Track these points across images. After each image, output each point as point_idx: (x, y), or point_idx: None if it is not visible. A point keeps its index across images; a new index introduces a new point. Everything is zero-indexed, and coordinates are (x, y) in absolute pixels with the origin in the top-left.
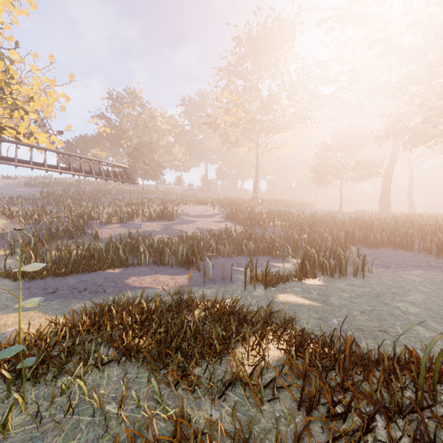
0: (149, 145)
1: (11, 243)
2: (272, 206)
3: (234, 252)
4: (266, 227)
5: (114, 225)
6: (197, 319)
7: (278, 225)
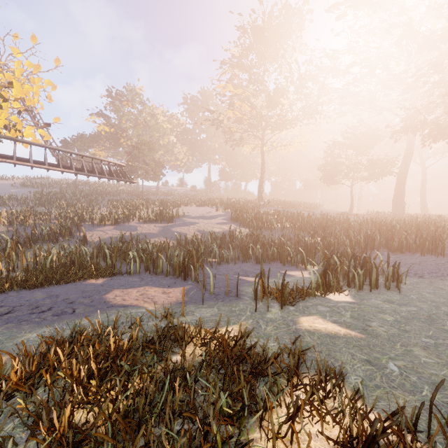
0: (149, 144)
1: None
2: (278, 207)
3: (240, 257)
4: (273, 229)
5: (107, 228)
6: (187, 370)
7: (287, 227)
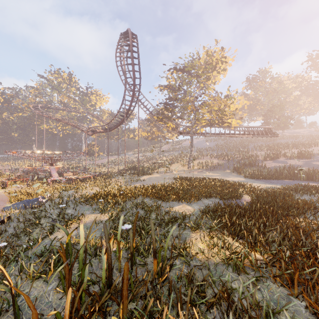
0: (279, 106)
1: (233, 167)
2: None
3: None
4: None
5: (269, 161)
6: None
7: None
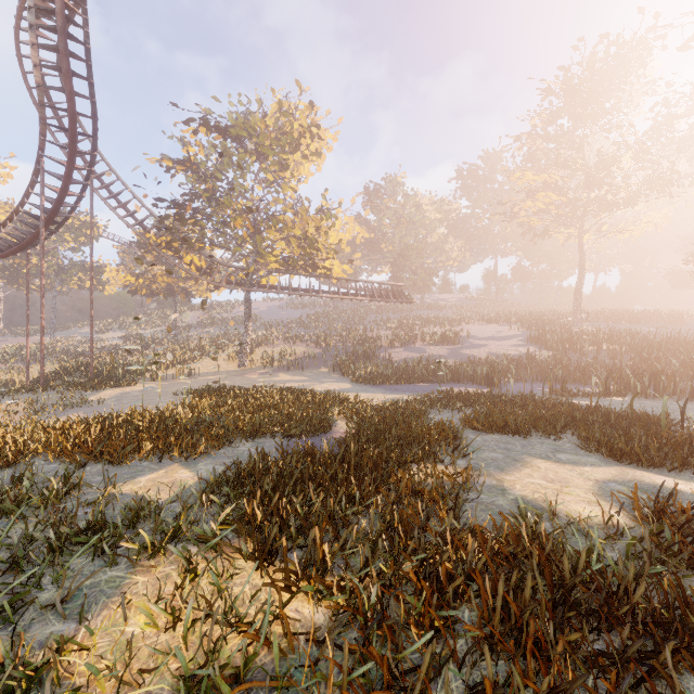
0: (417, 249)
1: (333, 362)
2: (608, 322)
3: (538, 379)
4: (586, 352)
5: (398, 350)
6: (507, 398)
7: (606, 350)
